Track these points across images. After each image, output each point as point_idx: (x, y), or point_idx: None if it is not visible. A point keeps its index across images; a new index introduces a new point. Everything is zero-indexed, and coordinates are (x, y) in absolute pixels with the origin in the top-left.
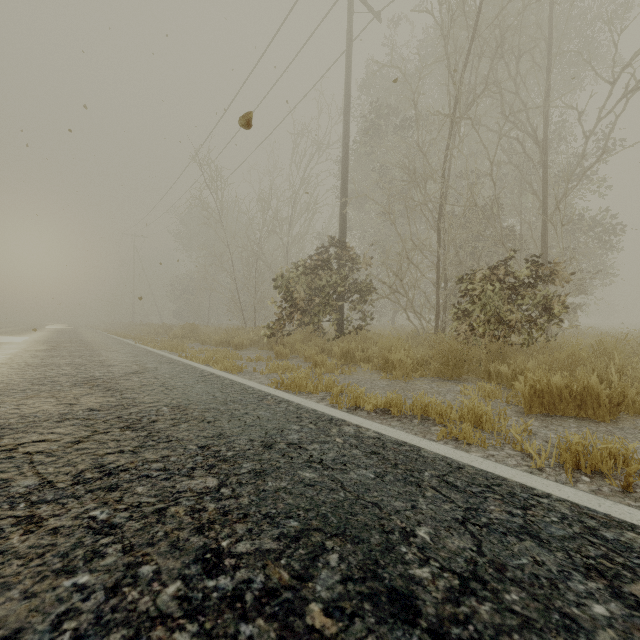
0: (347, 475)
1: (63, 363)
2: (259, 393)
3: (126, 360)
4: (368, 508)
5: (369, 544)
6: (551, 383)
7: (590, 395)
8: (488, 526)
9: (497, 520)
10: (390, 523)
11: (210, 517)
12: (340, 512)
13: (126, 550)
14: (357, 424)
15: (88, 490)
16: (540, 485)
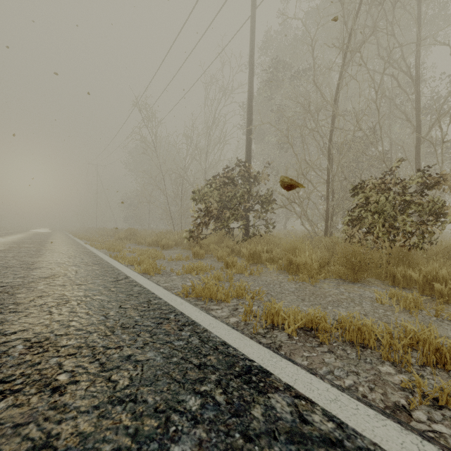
0: None
1: None
2: (162, 308)
3: (57, 261)
4: None
5: None
6: None
7: None
8: None
9: None
10: None
11: None
12: None
13: None
14: (289, 385)
15: None
16: None
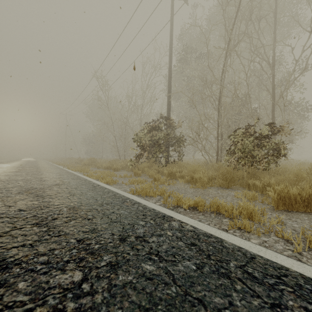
0: (176, 267)
1: (20, 179)
2: (122, 197)
3: (54, 177)
4: (195, 306)
5: None
6: (290, 192)
7: None
8: None
9: None
10: None
11: None
12: None
13: None
14: (180, 220)
15: None
16: None
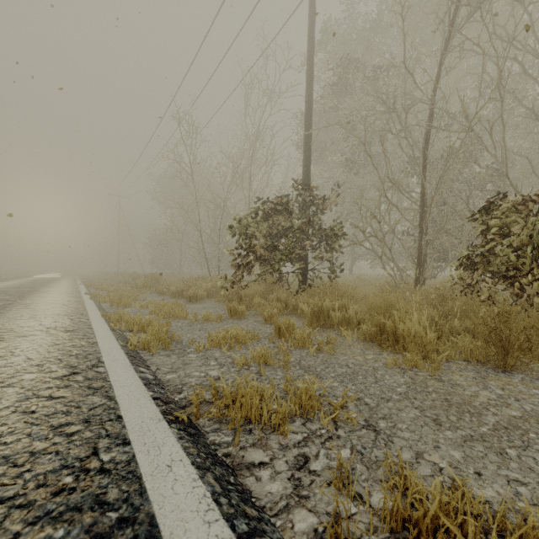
0: None
1: None
2: (106, 499)
3: (7, 327)
4: None
5: None
6: None
7: None
8: None
9: None
10: None
11: None
12: None
13: None
14: None
15: None
16: None
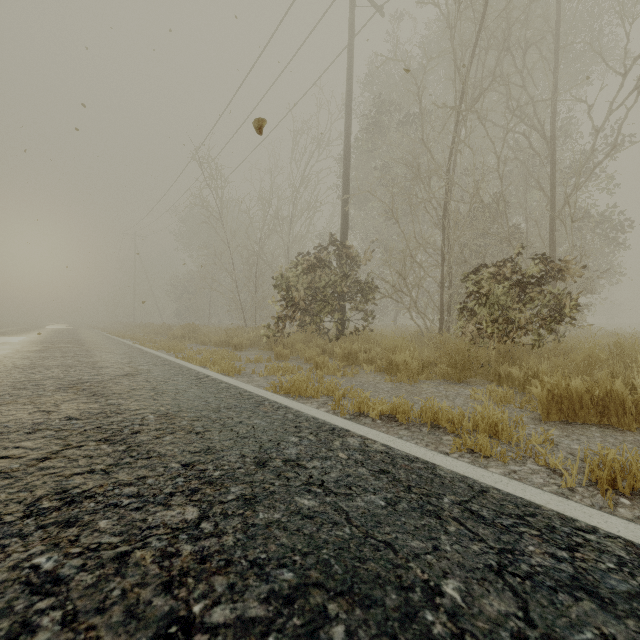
0: (353, 502)
1: (53, 365)
2: (256, 398)
3: (120, 361)
4: (380, 551)
5: (384, 608)
6: (570, 388)
7: (614, 401)
8: (531, 577)
9: (541, 568)
10: (409, 574)
11: (183, 566)
12: (345, 557)
13: (66, 620)
14: (362, 435)
15: (39, 525)
16: (581, 515)
